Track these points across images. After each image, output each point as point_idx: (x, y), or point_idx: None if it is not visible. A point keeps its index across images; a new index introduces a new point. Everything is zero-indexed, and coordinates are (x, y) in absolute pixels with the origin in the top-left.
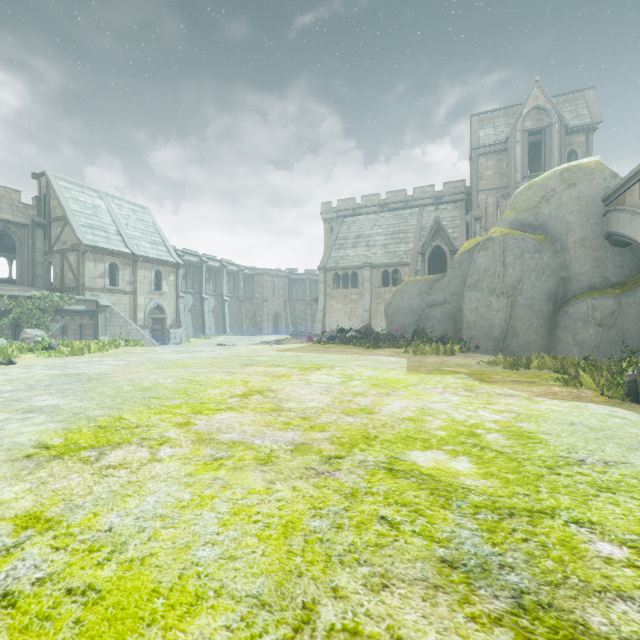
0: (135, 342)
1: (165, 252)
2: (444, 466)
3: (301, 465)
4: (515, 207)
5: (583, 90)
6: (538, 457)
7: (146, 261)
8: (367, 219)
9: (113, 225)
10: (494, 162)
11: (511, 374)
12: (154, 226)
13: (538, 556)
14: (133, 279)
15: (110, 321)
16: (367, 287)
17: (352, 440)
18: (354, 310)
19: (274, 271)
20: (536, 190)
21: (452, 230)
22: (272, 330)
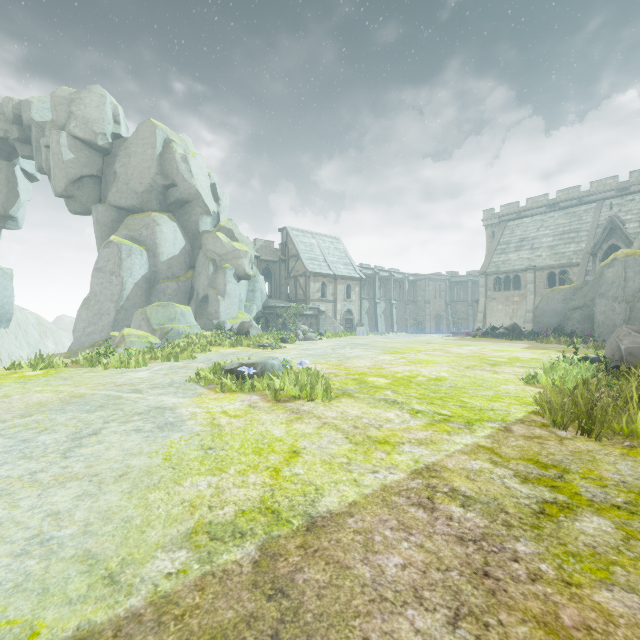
0: (352, 333)
1: (352, 270)
2: (497, 359)
3: (456, 357)
4: None
5: None
6: (531, 360)
7: (342, 278)
8: (532, 221)
9: (321, 255)
10: None
11: (588, 351)
12: (344, 251)
13: (502, 363)
14: (334, 292)
15: (325, 321)
16: (530, 289)
17: (473, 356)
18: (516, 311)
19: (435, 276)
20: None
21: (638, 224)
22: (433, 329)
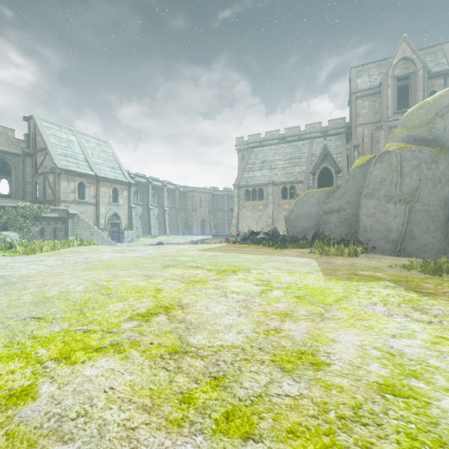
0: (88, 242)
1: (120, 174)
2: None
3: None
4: (406, 125)
5: (441, 44)
6: None
7: (106, 181)
8: (270, 149)
9: (82, 154)
10: (369, 102)
11: (439, 281)
12: (113, 155)
13: None
14: (96, 194)
15: (77, 225)
16: (270, 199)
17: None
18: (260, 217)
19: (201, 189)
20: (428, 108)
21: (336, 155)
22: (200, 232)
